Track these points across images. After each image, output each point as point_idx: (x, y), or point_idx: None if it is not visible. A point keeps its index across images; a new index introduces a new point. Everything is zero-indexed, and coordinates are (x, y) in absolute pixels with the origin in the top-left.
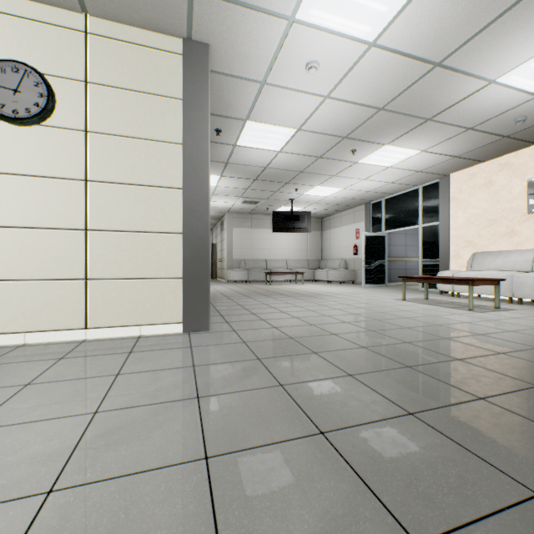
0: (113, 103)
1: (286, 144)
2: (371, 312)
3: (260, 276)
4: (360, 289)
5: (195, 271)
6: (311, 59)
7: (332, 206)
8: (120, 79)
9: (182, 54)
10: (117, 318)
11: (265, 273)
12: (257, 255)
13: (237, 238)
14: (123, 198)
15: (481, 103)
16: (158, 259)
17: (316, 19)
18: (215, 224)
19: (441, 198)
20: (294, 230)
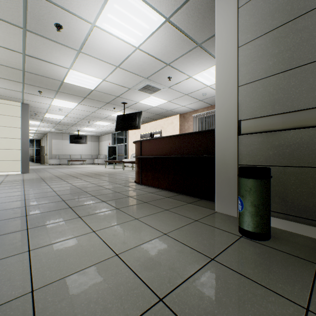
0: (0, 118)
1: (64, 118)
2: (85, 170)
3: (66, 162)
4: (104, 166)
5: (25, 159)
6: (60, 108)
7: (99, 133)
8: (2, 113)
9: (21, 106)
10: (1, 170)
11: (68, 160)
12: (66, 152)
13: (54, 144)
14: (3, 141)
15: (113, 117)
16: (14, 156)
17: (57, 105)
18: (44, 136)
19: (127, 135)
20: (80, 143)
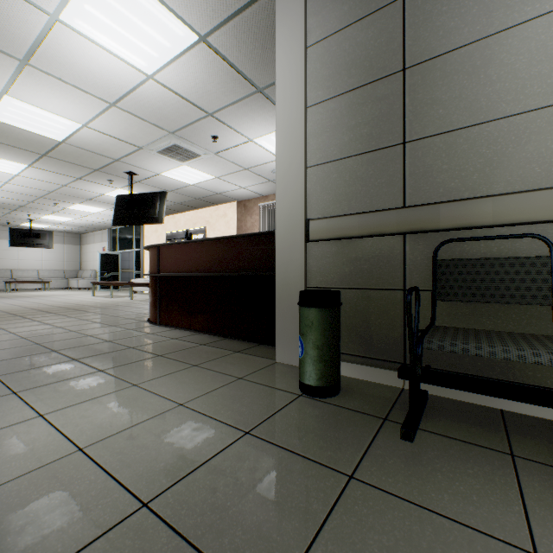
0: None
1: None
2: (45, 301)
3: (2, 285)
4: (91, 292)
5: None
6: None
7: (80, 227)
8: None
9: None
10: None
11: (6, 282)
12: (0, 265)
13: None
14: None
15: (110, 199)
16: None
17: None
18: None
19: (141, 234)
20: (35, 246)
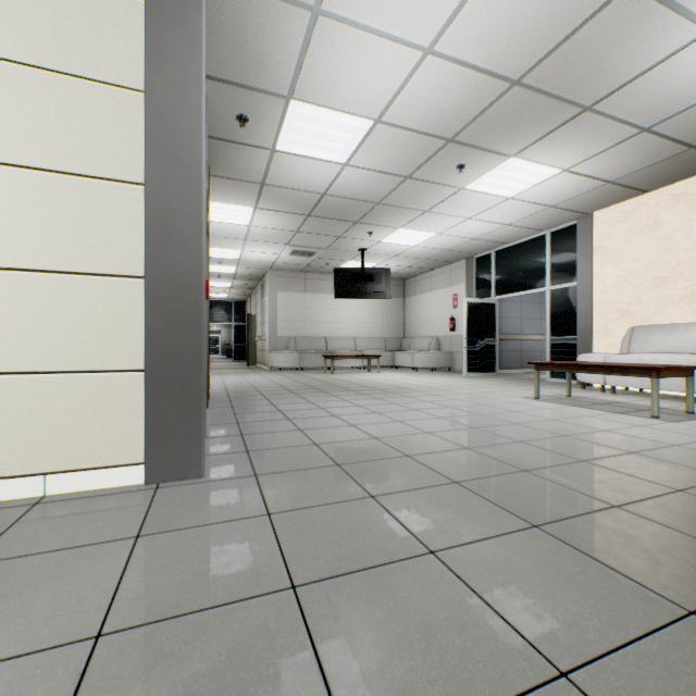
0: None
1: (356, 151)
2: (500, 424)
3: (318, 361)
4: (461, 379)
5: (173, 356)
6: None
7: (420, 261)
8: None
9: None
10: None
11: (325, 356)
12: (313, 331)
13: (284, 306)
14: (3, 195)
15: (678, 76)
16: (89, 331)
17: None
18: (254, 288)
19: (581, 247)
20: (367, 295)
